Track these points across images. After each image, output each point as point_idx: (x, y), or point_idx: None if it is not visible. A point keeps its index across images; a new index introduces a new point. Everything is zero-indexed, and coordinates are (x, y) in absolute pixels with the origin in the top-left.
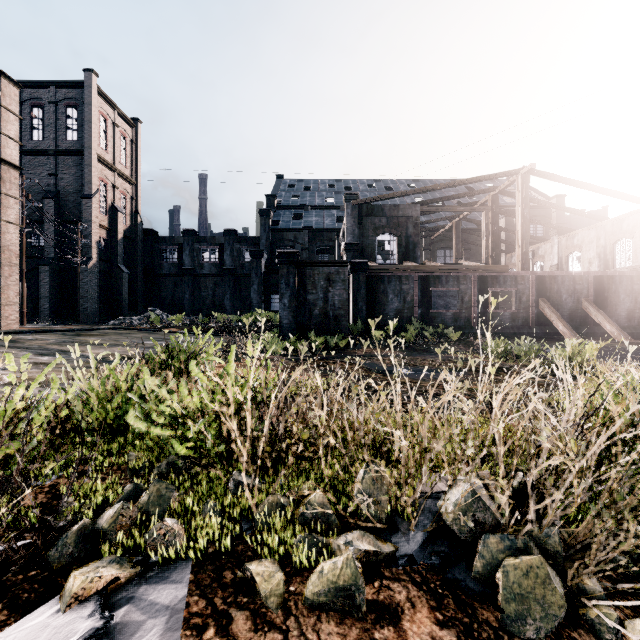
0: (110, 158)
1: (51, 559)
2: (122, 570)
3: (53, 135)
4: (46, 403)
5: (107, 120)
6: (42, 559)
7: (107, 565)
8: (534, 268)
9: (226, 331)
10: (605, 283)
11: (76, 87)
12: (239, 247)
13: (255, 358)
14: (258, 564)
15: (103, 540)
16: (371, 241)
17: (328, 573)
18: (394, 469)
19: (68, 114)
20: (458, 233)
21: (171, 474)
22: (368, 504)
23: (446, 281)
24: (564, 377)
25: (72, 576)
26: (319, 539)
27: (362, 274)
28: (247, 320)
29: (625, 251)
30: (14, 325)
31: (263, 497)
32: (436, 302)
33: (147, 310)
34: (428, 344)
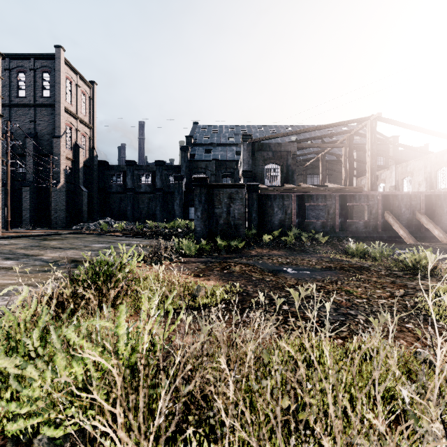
0: (74, 109)
1: None
2: None
3: (33, 93)
4: None
5: (72, 82)
6: None
7: None
8: (378, 188)
9: (155, 235)
10: (433, 200)
11: (49, 58)
12: (166, 173)
13: (150, 316)
14: None
15: None
16: (261, 169)
17: None
18: None
19: (43, 78)
20: (323, 163)
21: None
22: None
23: (316, 198)
24: None
25: None
26: None
27: (255, 193)
28: (141, 271)
29: (446, 176)
30: None
31: None
32: (309, 214)
33: (100, 218)
34: (304, 245)
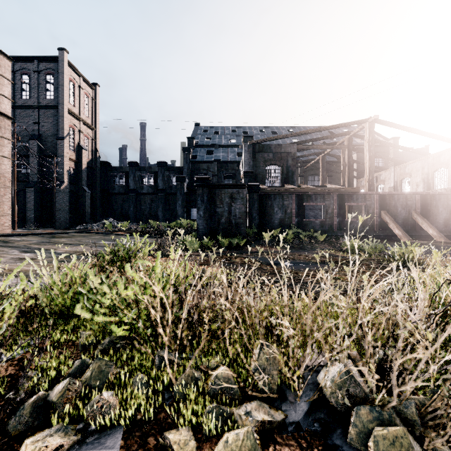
0: (77, 111)
1: (10, 427)
2: (66, 438)
3: (36, 95)
4: (16, 296)
5: (75, 84)
6: (3, 427)
7: (54, 434)
8: (377, 189)
9: (159, 234)
10: (428, 200)
11: (53, 61)
12: (168, 174)
13: (176, 261)
14: (175, 433)
15: (53, 410)
16: (262, 170)
17: (232, 443)
18: (284, 354)
19: (47, 80)
20: (323, 164)
21: (111, 351)
22: (263, 377)
23: (315, 198)
24: (416, 278)
25: (24, 444)
26: (225, 410)
27: (255, 193)
28: (170, 232)
29: (442, 177)
30: (7, 230)
31: (181, 371)
32: (308, 213)
33: (103, 219)
34: (302, 243)
